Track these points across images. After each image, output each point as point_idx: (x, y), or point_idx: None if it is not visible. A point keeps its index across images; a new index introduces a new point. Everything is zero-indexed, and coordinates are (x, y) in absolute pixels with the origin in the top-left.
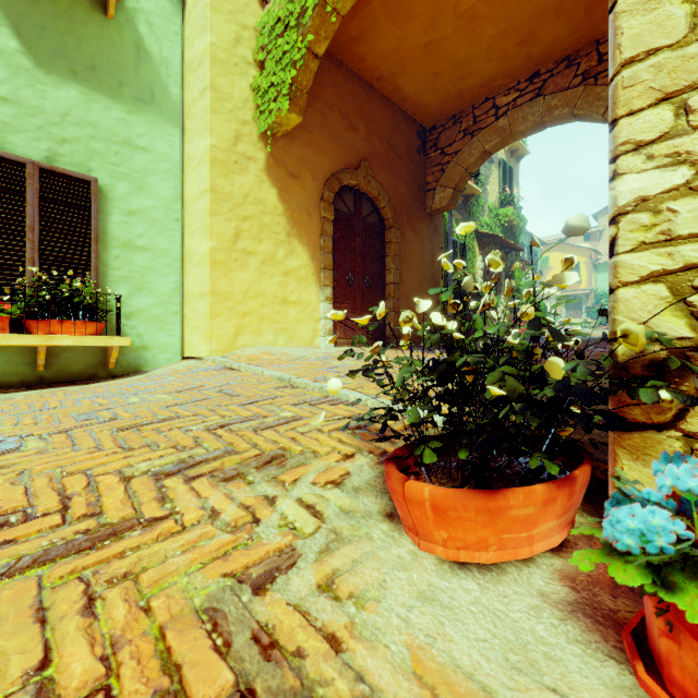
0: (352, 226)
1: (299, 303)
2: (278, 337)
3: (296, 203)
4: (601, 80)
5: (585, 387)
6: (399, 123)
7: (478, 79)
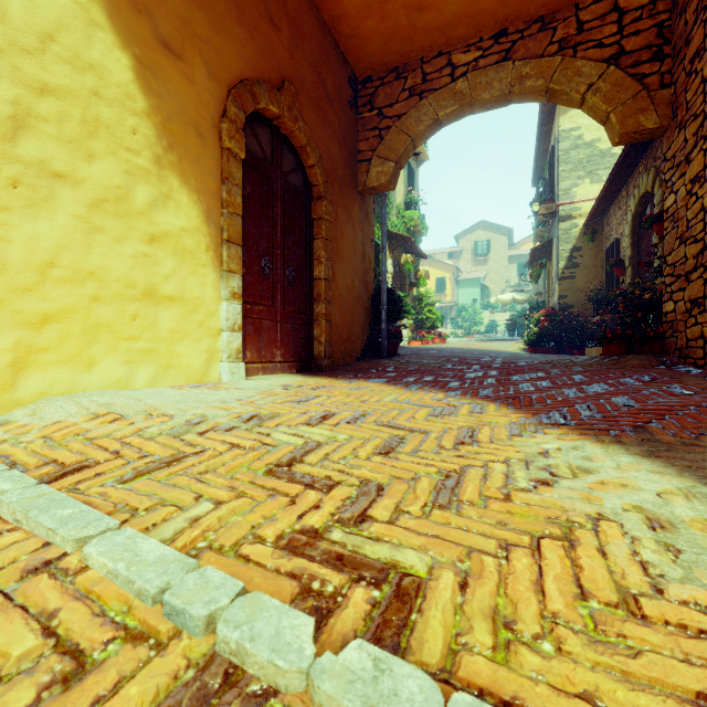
0: (270, 181)
1: (181, 300)
2: (135, 368)
3: (174, 104)
4: (581, 52)
5: None
6: (330, 54)
7: (438, 16)
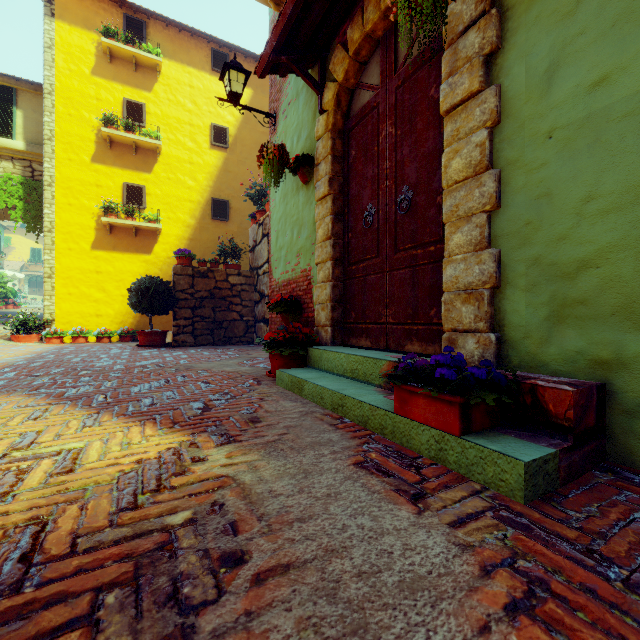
0: None
1: None
2: None
3: None
4: None
5: (41, 324)
6: None
7: None
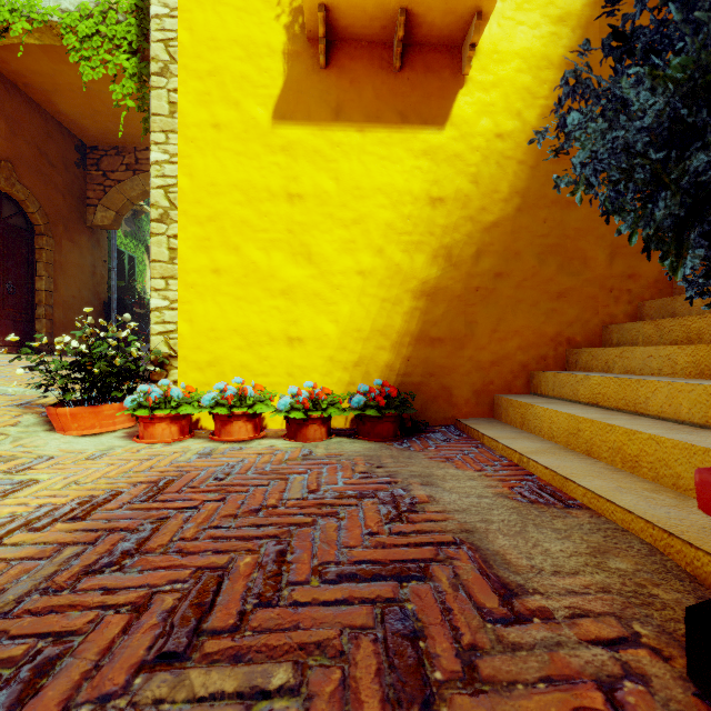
0: None
1: None
2: None
3: None
4: None
5: (127, 368)
6: (54, 132)
7: (138, 131)
